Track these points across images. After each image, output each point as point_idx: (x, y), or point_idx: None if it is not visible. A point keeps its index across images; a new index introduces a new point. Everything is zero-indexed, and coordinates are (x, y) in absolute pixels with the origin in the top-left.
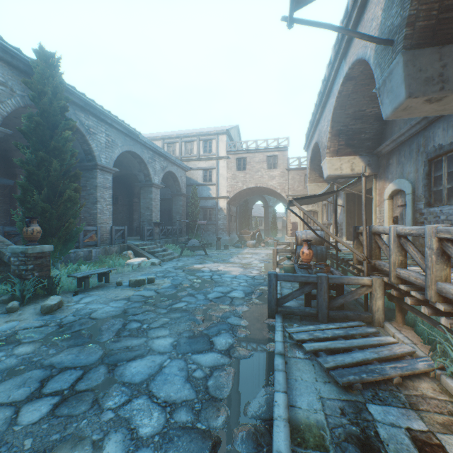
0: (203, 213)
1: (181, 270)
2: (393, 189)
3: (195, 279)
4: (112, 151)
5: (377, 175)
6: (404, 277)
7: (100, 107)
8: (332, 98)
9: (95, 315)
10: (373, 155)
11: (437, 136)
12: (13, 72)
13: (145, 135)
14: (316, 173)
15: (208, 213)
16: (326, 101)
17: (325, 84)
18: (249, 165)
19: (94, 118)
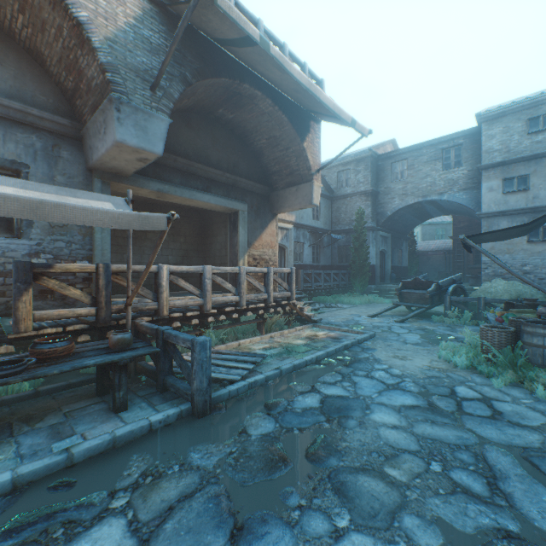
0: None
1: None
2: None
3: None
4: None
5: None
6: (182, 305)
7: None
8: None
9: None
10: None
11: None
12: None
13: None
14: None
15: None
16: None
17: None
18: None
19: None
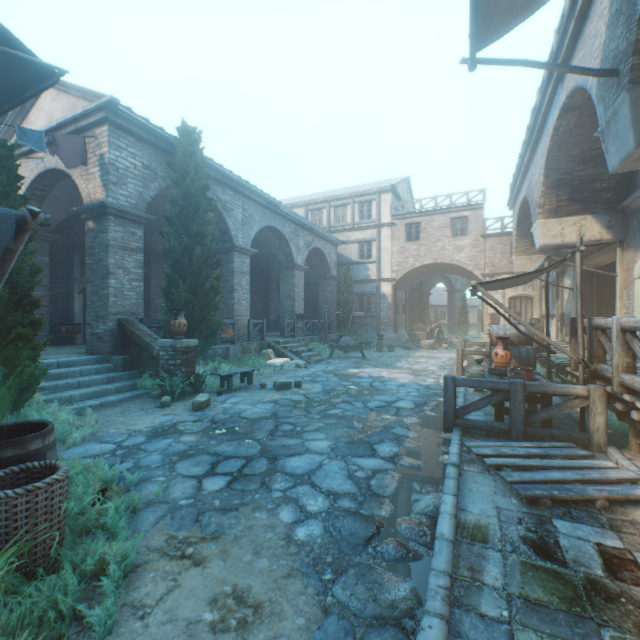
0: (359, 301)
1: (332, 374)
2: None
3: (351, 385)
4: (249, 228)
5: (624, 242)
6: (628, 383)
7: (237, 178)
8: (545, 135)
9: (245, 415)
10: (616, 212)
11: None
12: (156, 153)
13: (283, 201)
14: (527, 241)
15: (366, 301)
16: (538, 139)
17: (534, 117)
18: (424, 234)
19: (231, 191)
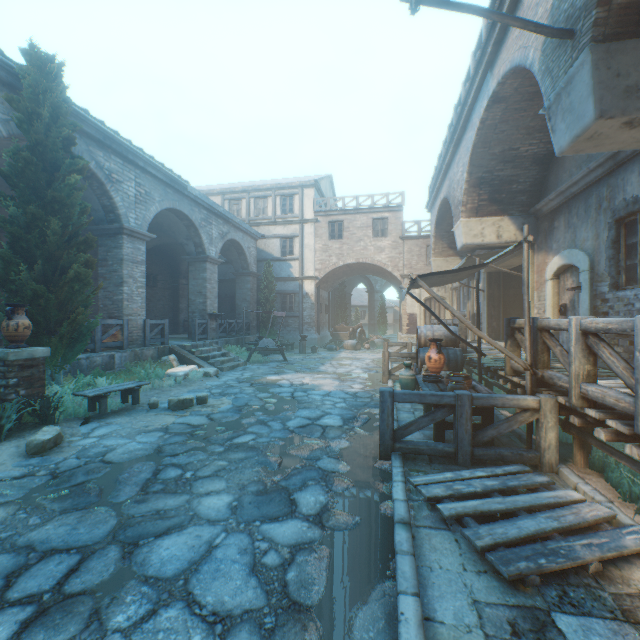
0: (281, 300)
1: (248, 383)
2: (559, 264)
3: (269, 397)
4: (145, 208)
5: (535, 245)
6: (595, 397)
7: (127, 143)
8: (470, 130)
9: (112, 456)
10: (529, 215)
11: (629, 185)
12: None
13: (197, 188)
14: (444, 243)
15: (288, 300)
16: (461, 136)
17: (460, 110)
18: (347, 232)
19: (118, 159)
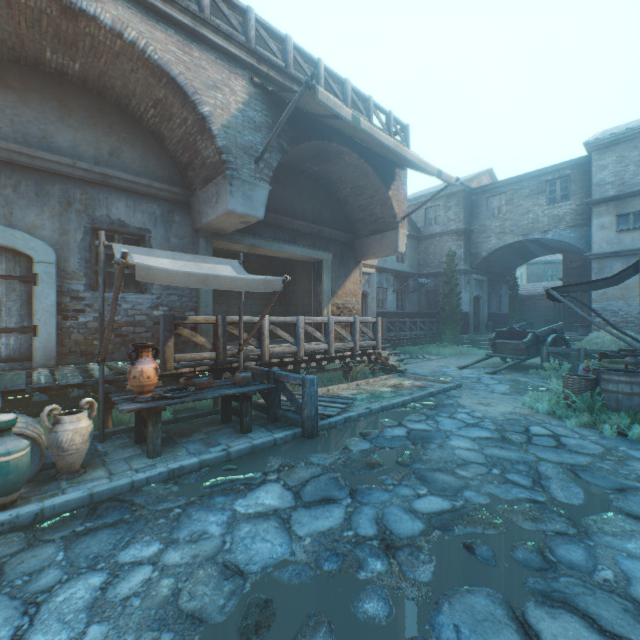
0: None
1: None
2: None
3: None
4: None
5: None
6: (280, 352)
7: None
8: None
9: None
10: None
11: (117, 208)
12: None
13: None
14: None
15: None
16: None
17: None
18: None
19: None
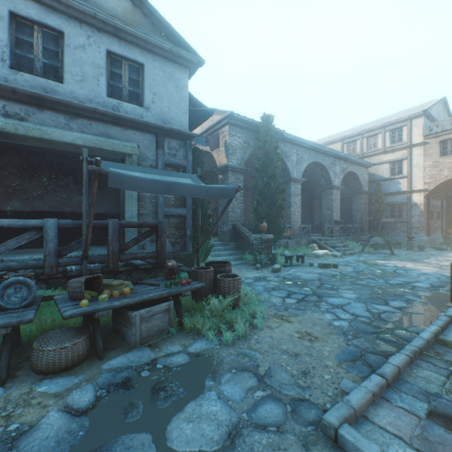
0: (389, 210)
1: (362, 262)
2: None
3: (376, 270)
4: (300, 165)
5: None
6: None
7: (293, 136)
8: None
9: (301, 277)
10: None
11: None
12: (249, 133)
13: (323, 140)
14: None
15: (396, 210)
16: None
17: None
18: None
19: (289, 145)
